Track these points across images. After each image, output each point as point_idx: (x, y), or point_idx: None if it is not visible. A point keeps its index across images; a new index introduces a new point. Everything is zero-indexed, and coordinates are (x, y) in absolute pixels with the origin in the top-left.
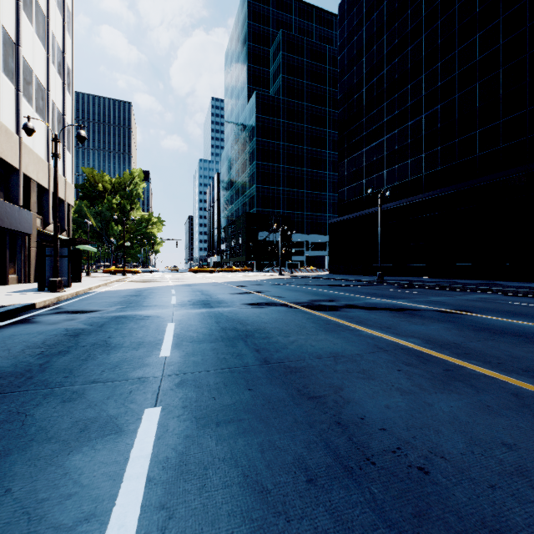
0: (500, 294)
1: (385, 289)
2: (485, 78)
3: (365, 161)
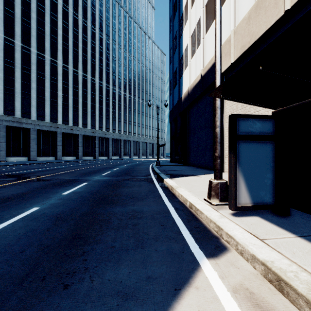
0: None
1: None
2: None
3: None
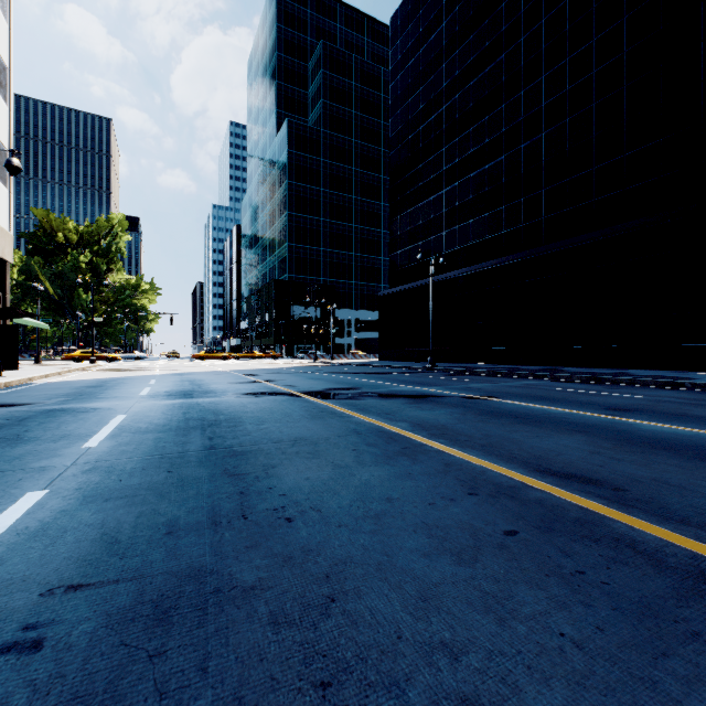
0: (550, 381)
1: (429, 377)
2: (551, 128)
3: (421, 219)
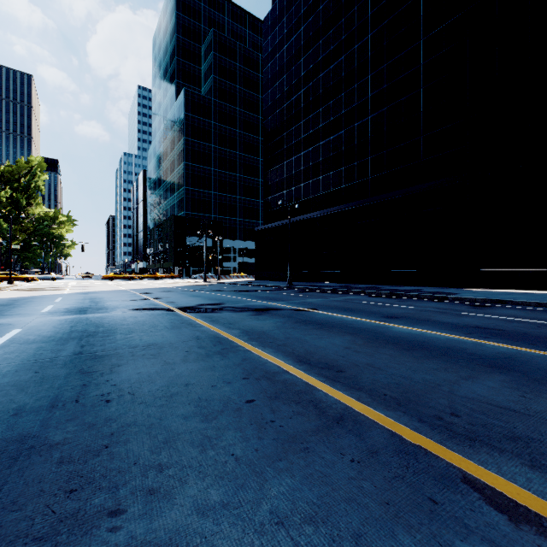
0: (366, 296)
1: (283, 294)
2: (375, 113)
3: (286, 173)
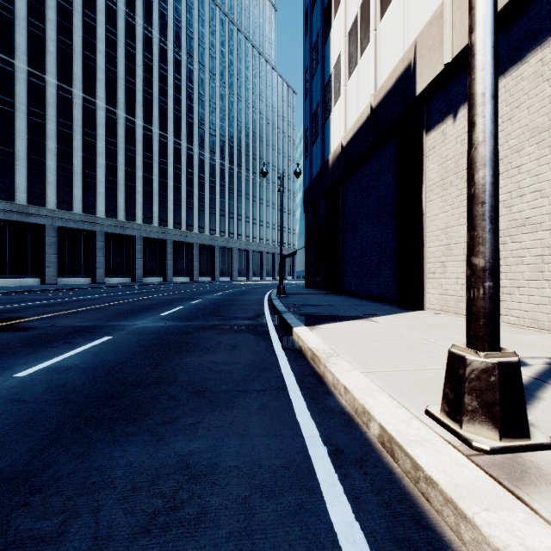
0: None
1: None
2: None
3: None
